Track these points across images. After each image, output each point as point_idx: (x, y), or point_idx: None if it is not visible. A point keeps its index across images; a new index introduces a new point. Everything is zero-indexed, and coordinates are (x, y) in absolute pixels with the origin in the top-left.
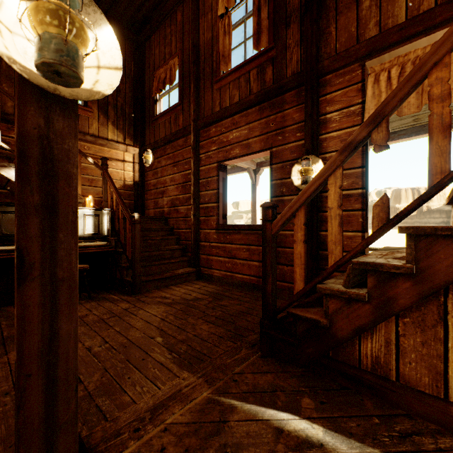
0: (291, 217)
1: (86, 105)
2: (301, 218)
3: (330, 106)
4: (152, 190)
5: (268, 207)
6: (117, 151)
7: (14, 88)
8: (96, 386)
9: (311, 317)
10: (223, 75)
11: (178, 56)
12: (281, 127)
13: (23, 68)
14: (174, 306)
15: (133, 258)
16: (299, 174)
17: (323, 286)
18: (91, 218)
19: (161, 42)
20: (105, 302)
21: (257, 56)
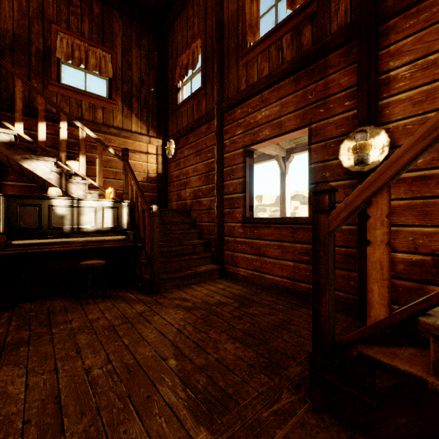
0: (362, 205)
1: (111, 98)
2: (383, 206)
3: (395, 60)
4: (175, 181)
5: (323, 190)
6: (140, 143)
7: (43, 84)
8: None
9: (407, 370)
10: (250, 47)
11: (200, 37)
12: (323, 97)
13: None
14: (194, 311)
15: (151, 254)
16: (352, 151)
17: (433, 322)
18: (110, 210)
19: (183, 27)
20: (121, 302)
21: (292, 17)
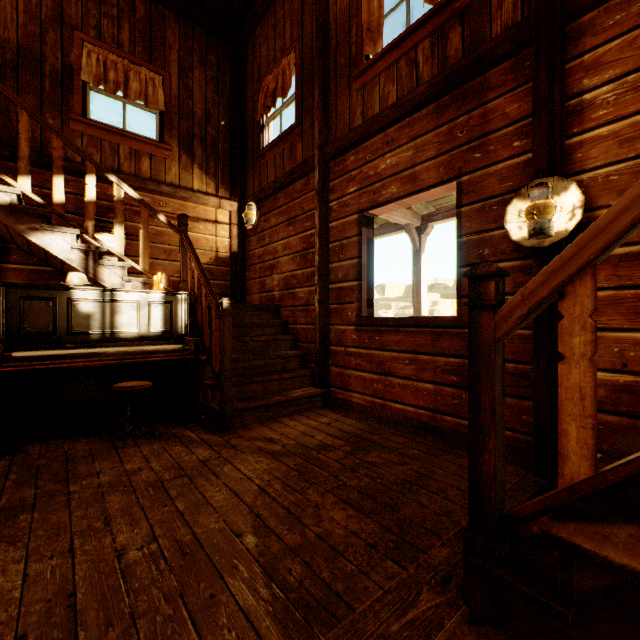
0: (551, 298)
1: (162, 141)
2: (585, 299)
3: (591, 76)
4: (257, 264)
5: (486, 274)
6: (206, 208)
7: (61, 120)
8: None
9: (628, 565)
10: (368, 62)
11: (294, 50)
12: (479, 135)
13: None
14: (284, 459)
15: (221, 372)
16: (525, 216)
17: None
18: (160, 307)
19: (269, 35)
20: (175, 445)
21: (432, 15)
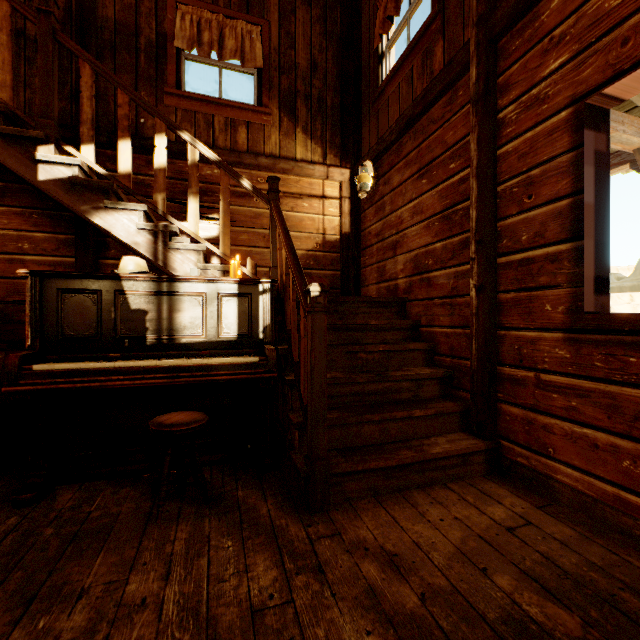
0: None
1: (260, 105)
2: None
3: None
4: (373, 244)
5: None
6: (311, 181)
7: (156, 96)
8: None
9: None
10: None
11: None
12: None
13: None
14: None
15: (308, 408)
16: None
17: None
18: (233, 301)
19: None
20: (228, 533)
21: None
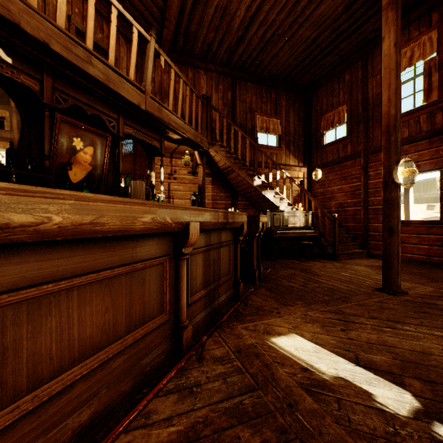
0: None
1: (279, 146)
2: None
3: None
4: (319, 196)
5: None
6: (294, 172)
7: (251, 147)
8: (374, 282)
9: None
10: None
11: (345, 104)
12: None
13: (398, 183)
14: (370, 267)
15: (333, 240)
16: None
17: None
18: (304, 217)
19: (328, 94)
20: (324, 262)
21: (427, 106)
